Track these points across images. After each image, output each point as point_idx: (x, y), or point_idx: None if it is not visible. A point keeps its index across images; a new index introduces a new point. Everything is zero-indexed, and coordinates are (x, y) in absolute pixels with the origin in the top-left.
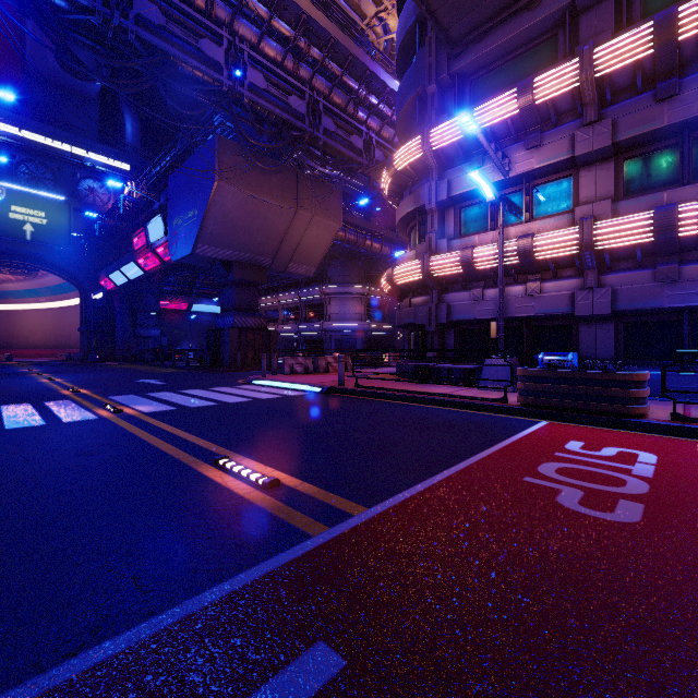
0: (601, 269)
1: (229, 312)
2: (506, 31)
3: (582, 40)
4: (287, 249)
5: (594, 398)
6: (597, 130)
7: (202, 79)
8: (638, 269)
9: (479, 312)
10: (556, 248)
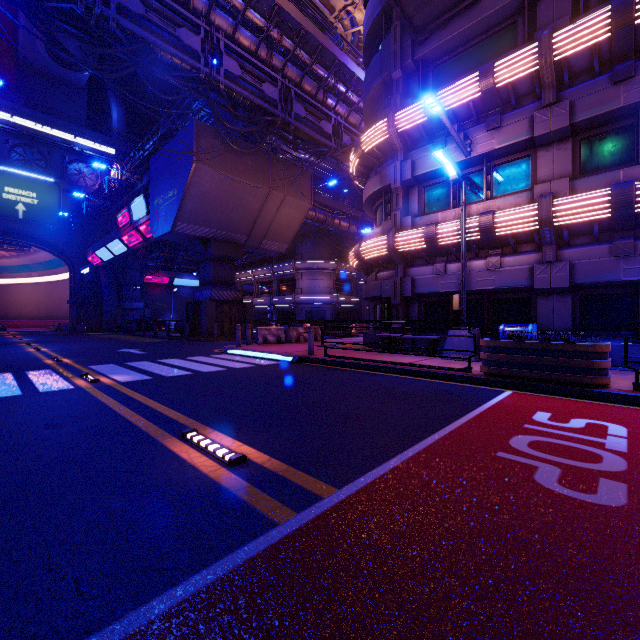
0: (559, 245)
1: (207, 286)
2: (468, 18)
3: (541, 27)
4: (261, 227)
5: (558, 369)
6: (555, 111)
7: (180, 66)
8: (595, 244)
9: (442, 285)
10: (516, 224)
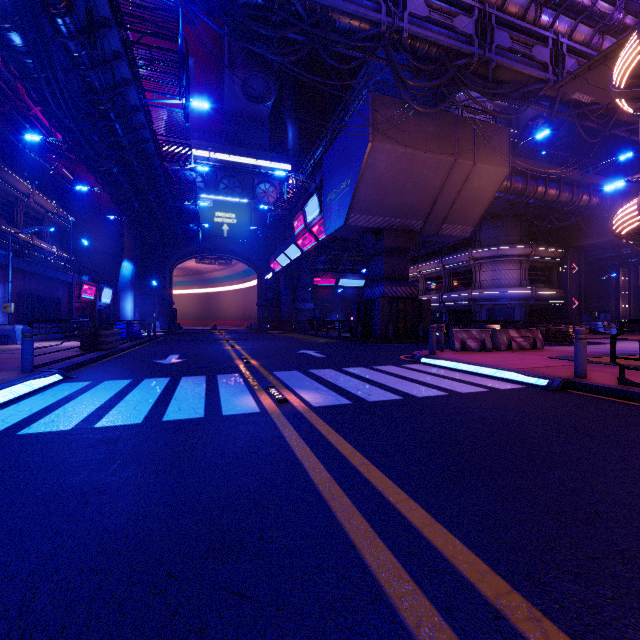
0: None
1: (379, 282)
2: None
3: None
4: (441, 208)
5: None
6: None
7: (358, 27)
8: None
9: None
10: None
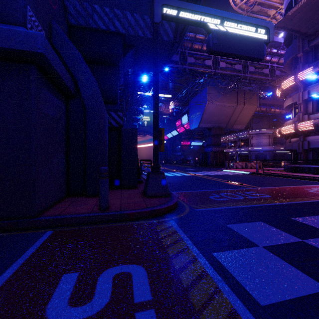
0: None
1: (210, 146)
2: None
3: None
4: (232, 120)
5: None
6: None
7: (204, 72)
8: None
9: None
10: None
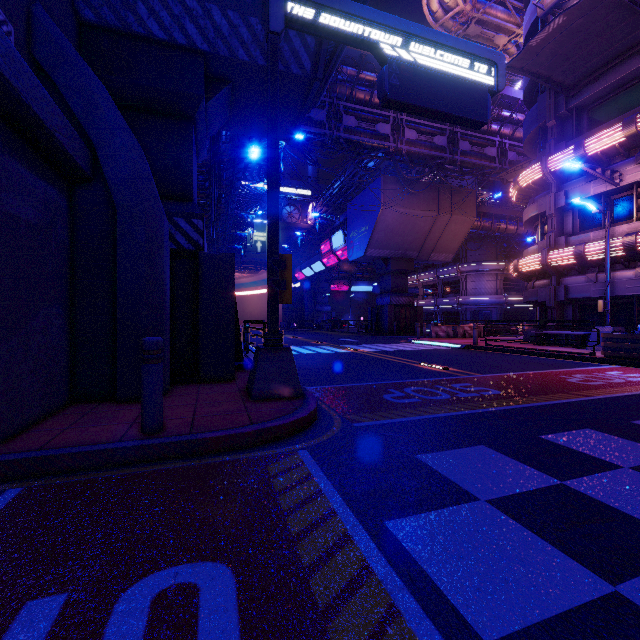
0: None
1: (387, 294)
2: (617, 72)
3: None
4: (430, 243)
5: None
6: None
7: (376, 147)
8: None
9: (593, 292)
10: None
